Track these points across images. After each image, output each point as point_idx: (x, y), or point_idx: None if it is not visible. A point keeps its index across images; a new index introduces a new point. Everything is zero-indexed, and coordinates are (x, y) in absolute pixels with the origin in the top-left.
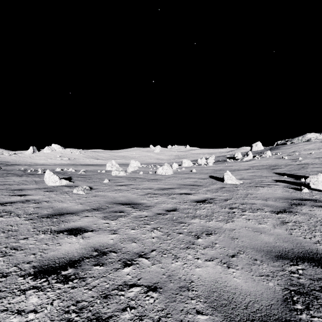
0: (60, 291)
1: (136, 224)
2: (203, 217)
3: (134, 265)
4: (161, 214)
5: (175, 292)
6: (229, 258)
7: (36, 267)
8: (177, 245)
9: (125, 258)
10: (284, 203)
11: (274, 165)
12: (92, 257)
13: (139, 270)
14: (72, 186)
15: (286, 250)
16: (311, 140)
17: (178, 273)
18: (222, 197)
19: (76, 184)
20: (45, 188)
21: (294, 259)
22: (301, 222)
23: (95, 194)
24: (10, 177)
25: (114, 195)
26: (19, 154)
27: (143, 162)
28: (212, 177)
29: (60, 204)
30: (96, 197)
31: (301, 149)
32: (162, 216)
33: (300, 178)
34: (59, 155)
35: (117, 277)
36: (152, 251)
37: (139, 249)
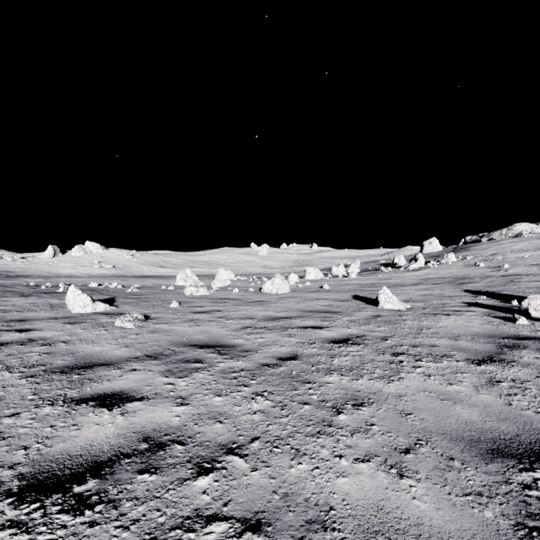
0: (64, 533)
1: (223, 385)
2: (346, 371)
3: (217, 471)
4: (269, 365)
5: (298, 534)
6: (401, 455)
7: (25, 478)
8: (301, 427)
9: (199, 457)
10: (487, 344)
11: (463, 277)
12: (136, 455)
13: (227, 484)
14: (114, 314)
15: (507, 439)
16: (523, 234)
17: (303, 490)
18: (378, 334)
19: (122, 311)
20: (65, 318)
21: (525, 457)
22: (524, 380)
23: (153, 329)
24: (8, 298)
25: (188, 331)
26: (30, 258)
27: (240, 272)
28: (357, 298)
29: (89, 346)
30: (154, 335)
31: (506, 249)
32: (271, 370)
33: (510, 300)
34: (98, 261)
35: (182, 499)
36: (252, 440)
37: (228, 436)
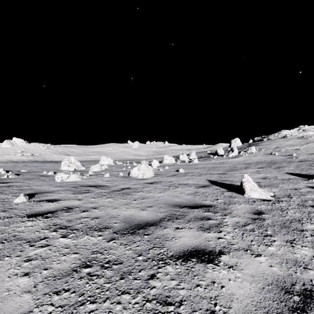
0: None
1: None
2: None
3: None
4: None
5: None
6: None
7: None
8: None
9: None
10: None
11: (273, 163)
12: None
13: None
14: None
15: None
16: (287, 136)
17: None
18: None
19: None
20: None
21: None
22: None
23: None
24: None
25: None
26: None
27: (120, 158)
28: (214, 183)
29: None
30: None
31: (283, 145)
32: None
33: None
34: (21, 150)
35: None
36: None
37: None
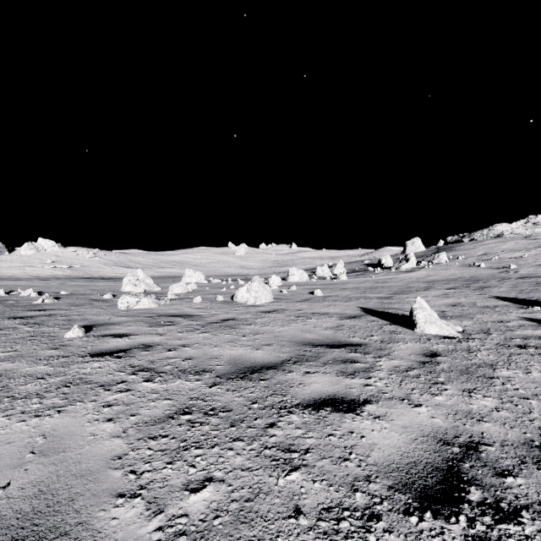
0: None
1: None
2: None
3: None
4: None
5: None
6: None
7: None
8: None
9: None
10: None
11: (475, 280)
12: None
13: None
14: None
15: None
16: (504, 235)
17: None
18: (503, 434)
19: None
20: None
21: None
22: None
23: None
24: None
25: (3, 445)
26: None
27: (215, 273)
28: (370, 312)
29: None
30: None
31: (496, 249)
32: None
33: None
34: (51, 260)
35: None
36: None
37: None
